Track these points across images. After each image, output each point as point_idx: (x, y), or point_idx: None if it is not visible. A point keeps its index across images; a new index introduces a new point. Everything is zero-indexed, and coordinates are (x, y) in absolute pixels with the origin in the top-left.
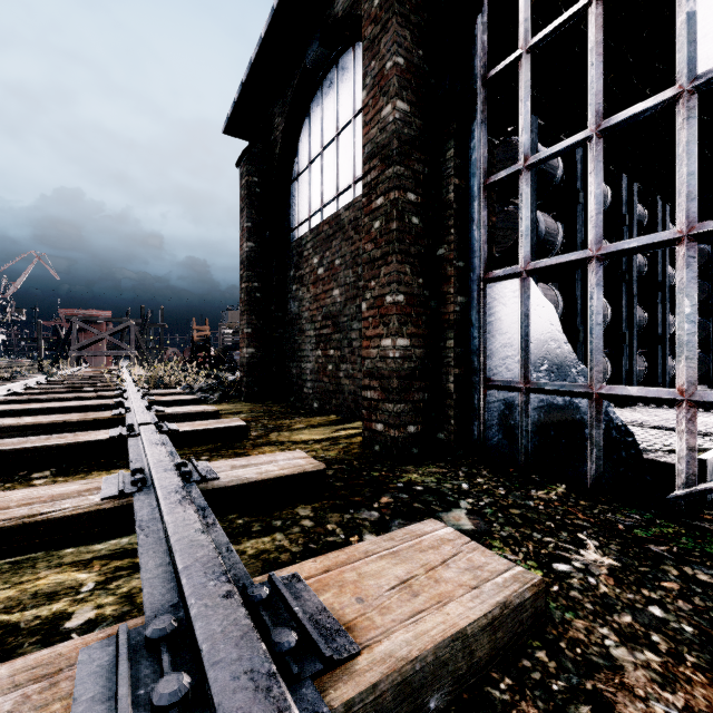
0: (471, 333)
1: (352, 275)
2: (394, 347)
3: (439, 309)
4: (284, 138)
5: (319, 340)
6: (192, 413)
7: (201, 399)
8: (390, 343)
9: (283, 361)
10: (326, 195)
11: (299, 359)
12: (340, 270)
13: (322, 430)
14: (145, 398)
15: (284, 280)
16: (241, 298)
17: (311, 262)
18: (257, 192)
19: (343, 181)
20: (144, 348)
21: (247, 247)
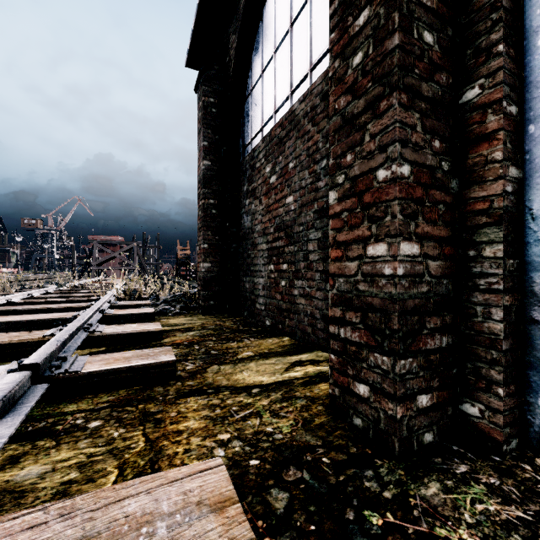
0: (532, 232)
1: (309, 176)
2: (396, 256)
3: (466, 192)
4: (237, 52)
5: (271, 253)
6: (132, 334)
7: (161, 311)
8: (385, 251)
9: (237, 275)
10: (279, 98)
11: (251, 273)
12: (294, 173)
13: (272, 364)
14: (103, 311)
15: (238, 196)
16: (198, 215)
17: (263, 172)
18: (213, 112)
19: (298, 73)
20: (144, 263)
21: (203, 166)
